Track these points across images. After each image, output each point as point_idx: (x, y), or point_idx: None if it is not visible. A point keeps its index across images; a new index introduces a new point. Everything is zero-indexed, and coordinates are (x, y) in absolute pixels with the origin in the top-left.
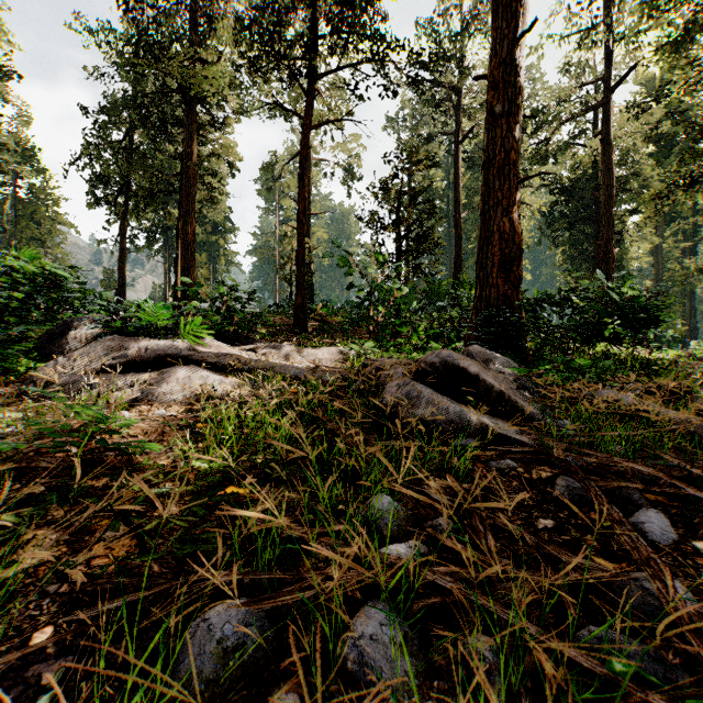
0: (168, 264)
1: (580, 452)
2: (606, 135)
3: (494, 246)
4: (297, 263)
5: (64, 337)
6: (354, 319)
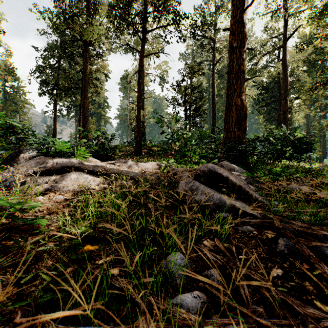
0: (77, 122)
1: (287, 221)
2: (284, 61)
3: (233, 112)
4: (137, 121)
5: (17, 157)
6: (164, 148)
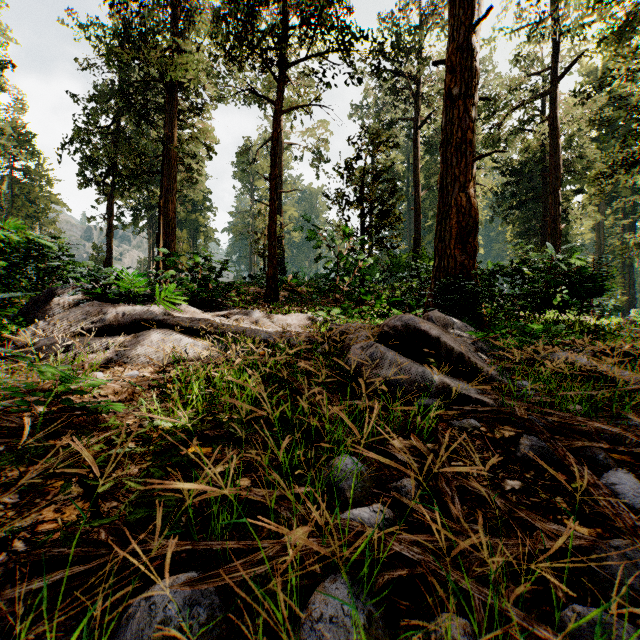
0: (152, 239)
1: (541, 411)
2: (554, 120)
3: (452, 219)
4: (269, 237)
5: (48, 304)
6: (321, 289)
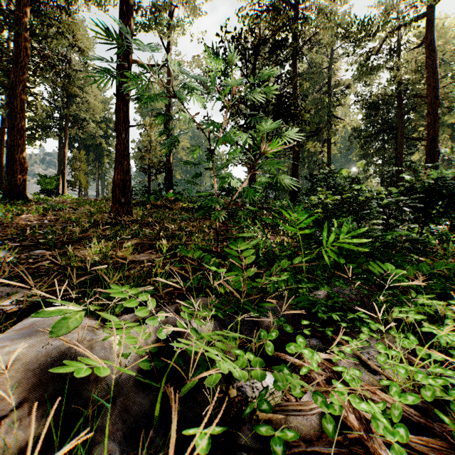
0: (58, 160)
1: None
2: (431, 43)
3: None
4: (116, 124)
5: None
6: (201, 204)
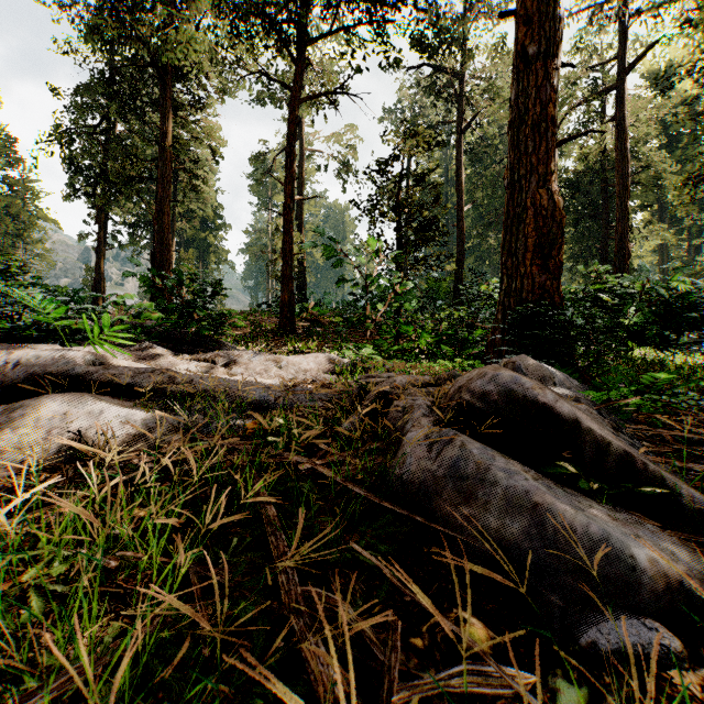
0: None
1: None
2: (621, 121)
3: (528, 225)
4: (283, 254)
5: None
6: (349, 318)
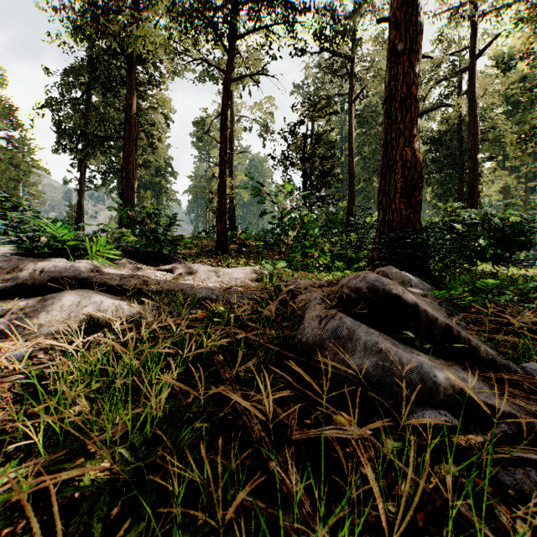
0: None
1: None
2: (472, 94)
3: (397, 173)
4: (219, 194)
5: None
6: (267, 242)
